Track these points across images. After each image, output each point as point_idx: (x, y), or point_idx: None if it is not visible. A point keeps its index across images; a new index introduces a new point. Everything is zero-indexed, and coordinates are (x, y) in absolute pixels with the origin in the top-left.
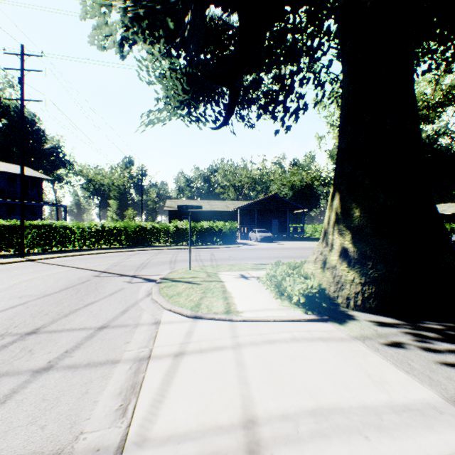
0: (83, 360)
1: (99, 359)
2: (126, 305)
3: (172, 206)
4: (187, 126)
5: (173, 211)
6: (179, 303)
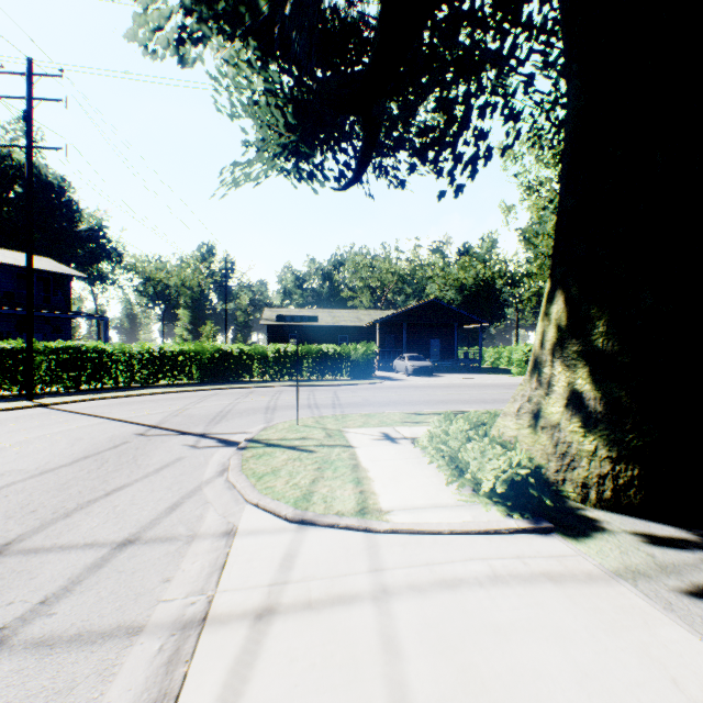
0: (69, 626)
1: (103, 623)
2: (179, 493)
3: (273, 318)
4: (294, 187)
5: (275, 326)
6: (274, 492)
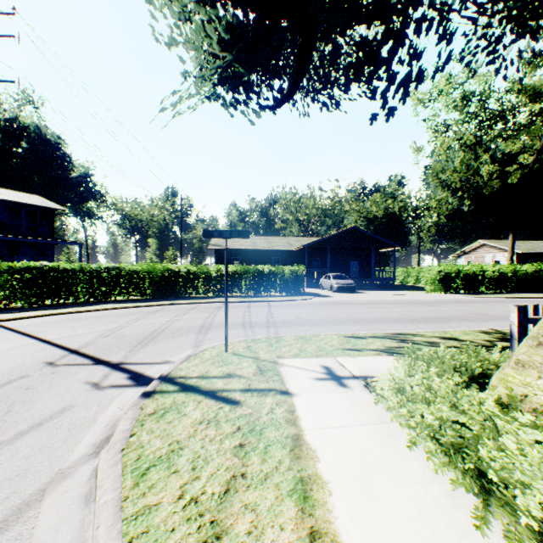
0: None
1: None
2: None
3: (219, 244)
4: (231, 115)
5: (220, 250)
6: (147, 532)
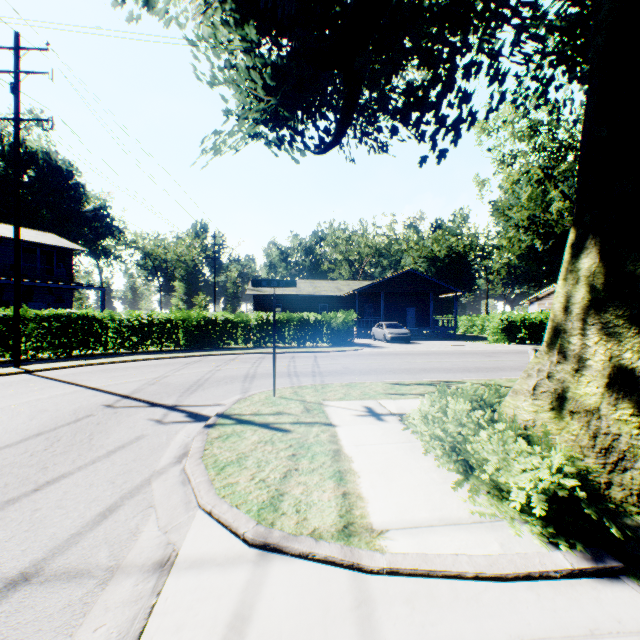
0: None
1: None
2: (120, 489)
3: (258, 289)
4: (275, 155)
5: (260, 296)
6: (234, 493)
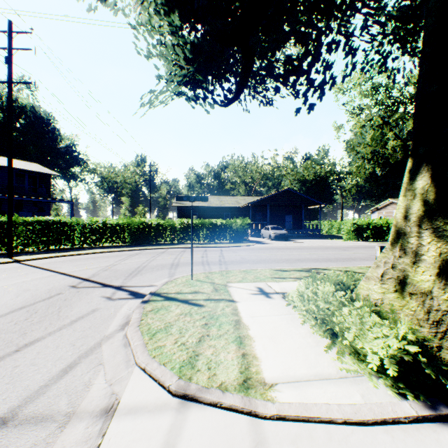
0: None
1: None
2: (79, 350)
3: (181, 202)
4: (192, 108)
5: (182, 207)
6: (162, 354)
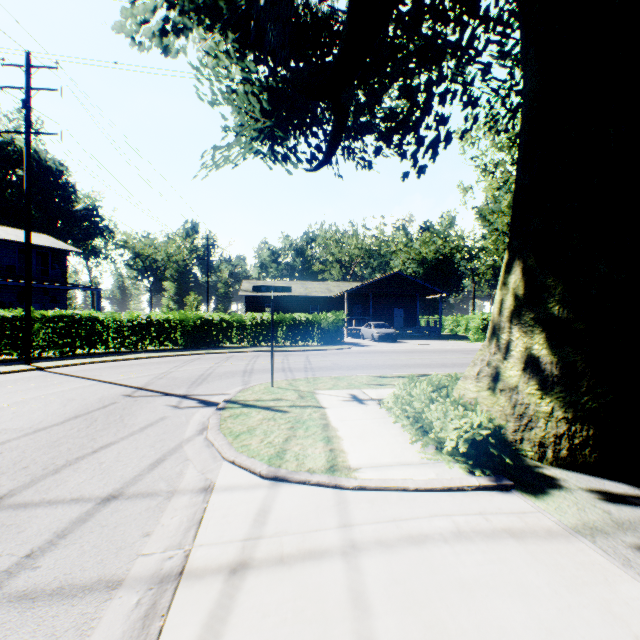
0: (52, 580)
1: (84, 576)
2: (161, 450)
3: (250, 290)
4: (270, 168)
5: (252, 297)
6: (249, 450)
